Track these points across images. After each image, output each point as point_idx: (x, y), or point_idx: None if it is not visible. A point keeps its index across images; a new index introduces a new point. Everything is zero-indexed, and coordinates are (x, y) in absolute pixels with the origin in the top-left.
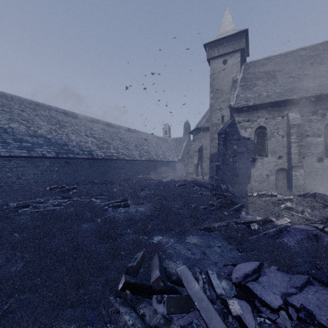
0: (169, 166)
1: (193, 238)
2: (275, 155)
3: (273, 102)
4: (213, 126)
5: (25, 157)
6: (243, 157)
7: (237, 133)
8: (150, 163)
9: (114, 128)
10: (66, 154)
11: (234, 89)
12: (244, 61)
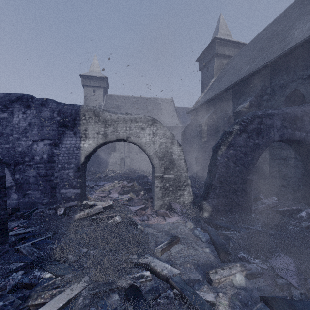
0: None
1: None
2: (120, 151)
3: None
4: None
5: None
6: (104, 152)
7: None
8: None
9: None
10: None
11: None
12: (106, 92)
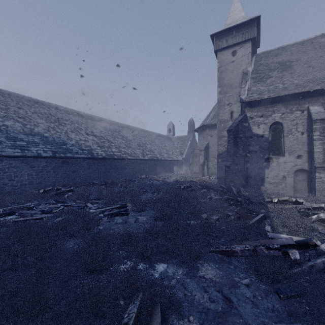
0: (173, 165)
1: (209, 269)
2: (293, 154)
3: (291, 95)
4: (221, 123)
5: (19, 156)
6: (255, 156)
7: (248, 130)
8: (153, 162)
9: (116, 126)
10: (64, 153)
11: (245, 82)
12: (254, 52)
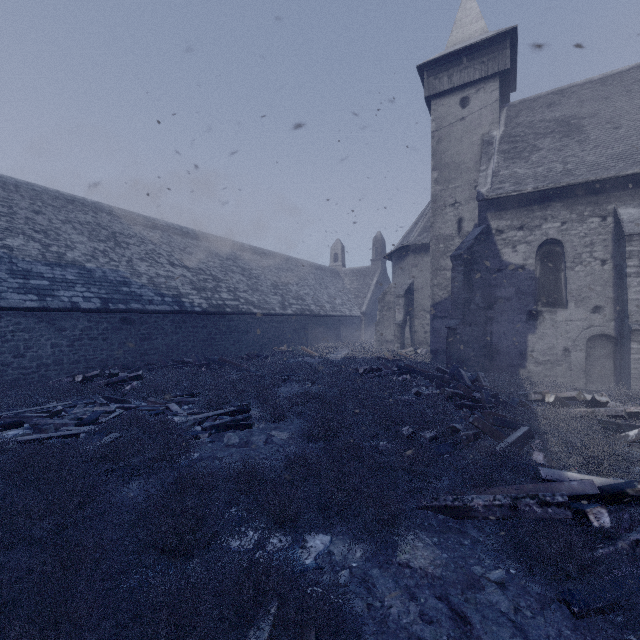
0: (344, 326)
1: (418, 546)
2: (585, 304)
3: (581, 185)
4: (440, 241)
5: (34, 309)
6: (508, 308)
7: (494, 256)
8: (304, 321)
9: (229, 249)
10: (124, 302)
11: (488, 160)
12: (505, 101)
